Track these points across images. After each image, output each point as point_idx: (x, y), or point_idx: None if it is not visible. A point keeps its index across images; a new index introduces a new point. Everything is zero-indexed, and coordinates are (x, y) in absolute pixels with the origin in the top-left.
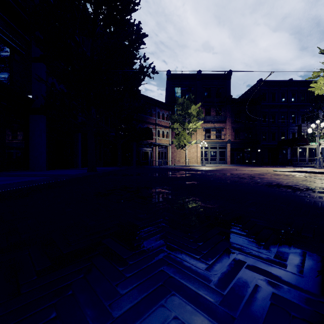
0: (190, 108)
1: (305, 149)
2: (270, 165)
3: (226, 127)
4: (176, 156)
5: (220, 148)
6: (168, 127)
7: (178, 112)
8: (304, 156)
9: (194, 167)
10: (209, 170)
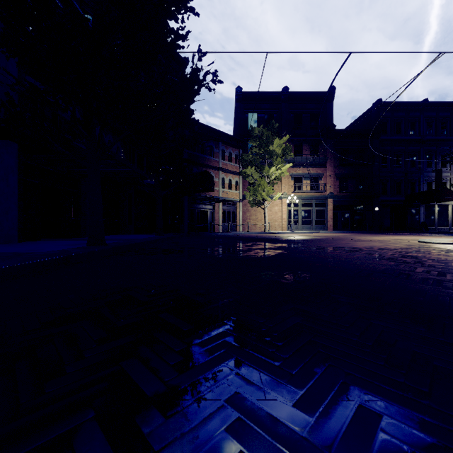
0: (271, 143)
1: (446, 206)
2: (394, 232)
3: (326, 174)
4: (251, 217)
5: (318, 205)
6: (238, 174)
7: (253, 150)
8: (445, 218)
9: (279, 235)
10: (307, 240)
